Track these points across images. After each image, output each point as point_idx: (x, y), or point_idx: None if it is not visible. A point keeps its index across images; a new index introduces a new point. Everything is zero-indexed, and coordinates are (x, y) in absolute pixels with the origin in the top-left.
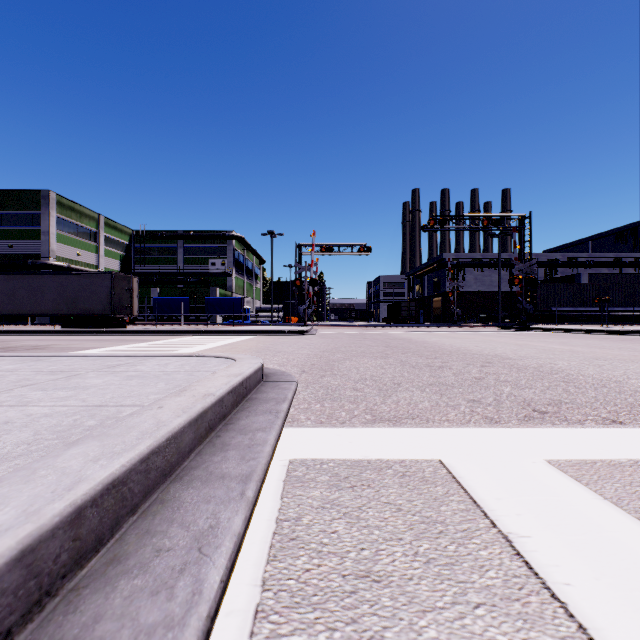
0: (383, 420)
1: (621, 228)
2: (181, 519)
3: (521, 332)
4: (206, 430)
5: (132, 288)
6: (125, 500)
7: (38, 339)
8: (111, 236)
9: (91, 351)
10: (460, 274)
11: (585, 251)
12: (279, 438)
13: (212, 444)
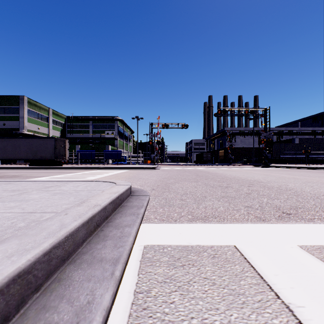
0: (198, 219)
1: (315, 115)
2: (69, 295)
3: (265, 168)
4: (94, 227)
5: (65, 145)
6: (30, 284)
7: (16, 172)
8: (55, 119)
9: (42, 178)
10: (233, 138)
11: (297, 127)
12: (138, 230)
13: (97, 236)
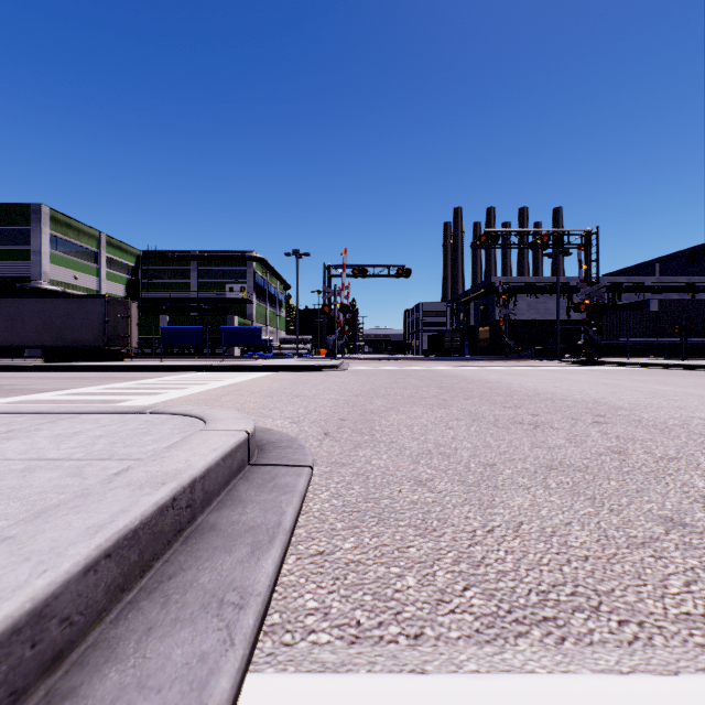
0: (521, 620)
1: (693, 248)
2: None
3: (591, 367)
4: None
5: (130, 315)
6: None
7: (2, 376)
8: (114, 257)
9: (44, 395)
10: (511, 300)
11: (651, 275)
12: None
13: None
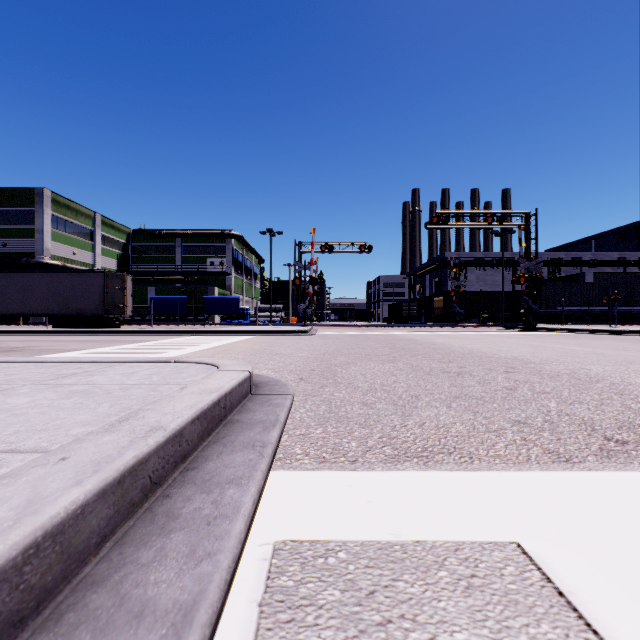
0: (409, 456)
1: (625, 227)
2: None
3: (528, 332)
4: (144, 490)
5: (126, 287)
6: None
7: (22, 340)
8: (108, 235)
9: (70, 353)
10: (462, 273)
11: (588, 250)
12: (262, 493)
13: (150, 516)
